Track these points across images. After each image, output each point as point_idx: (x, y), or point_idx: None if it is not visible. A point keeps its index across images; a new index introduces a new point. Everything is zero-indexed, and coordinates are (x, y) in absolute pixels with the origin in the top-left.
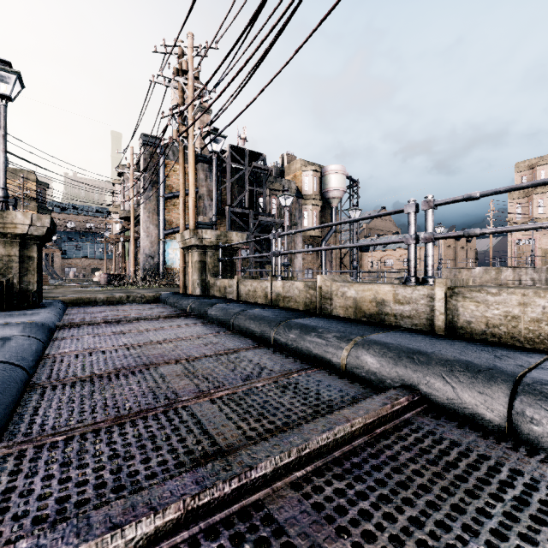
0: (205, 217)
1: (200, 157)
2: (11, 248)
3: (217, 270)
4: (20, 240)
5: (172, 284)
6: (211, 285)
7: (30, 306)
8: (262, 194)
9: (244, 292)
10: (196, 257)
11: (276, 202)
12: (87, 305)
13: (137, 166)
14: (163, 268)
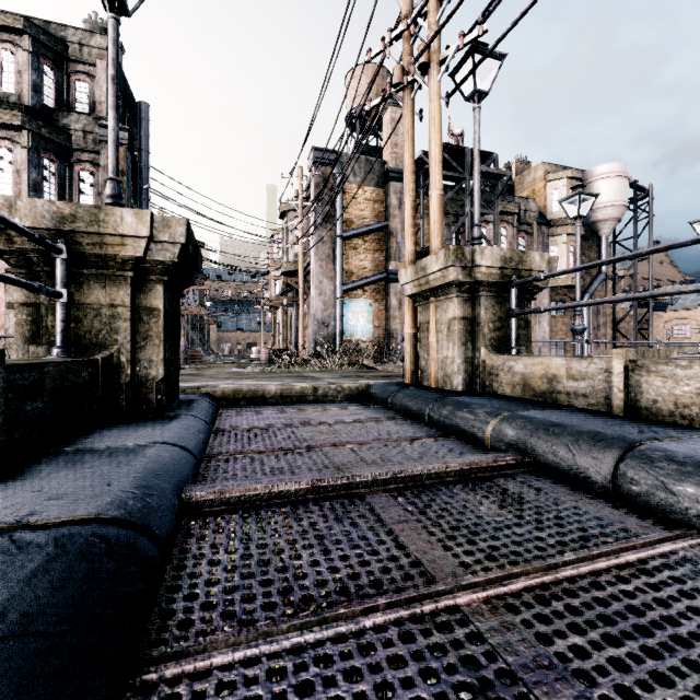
0: (398, 264)
1: (392, 172)
2: (116, 290)
3: (497, 337)
4: (132, 271)
5: (357, 364)
6: (489, 371)
7: (149, 414)
8: (484, 223)
9: (666, 397)
10: (454, 309)
11: (508, 233)
12: (250, 403)
13: (304, 200)
14: (340, 340)
